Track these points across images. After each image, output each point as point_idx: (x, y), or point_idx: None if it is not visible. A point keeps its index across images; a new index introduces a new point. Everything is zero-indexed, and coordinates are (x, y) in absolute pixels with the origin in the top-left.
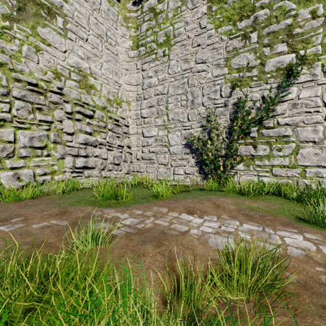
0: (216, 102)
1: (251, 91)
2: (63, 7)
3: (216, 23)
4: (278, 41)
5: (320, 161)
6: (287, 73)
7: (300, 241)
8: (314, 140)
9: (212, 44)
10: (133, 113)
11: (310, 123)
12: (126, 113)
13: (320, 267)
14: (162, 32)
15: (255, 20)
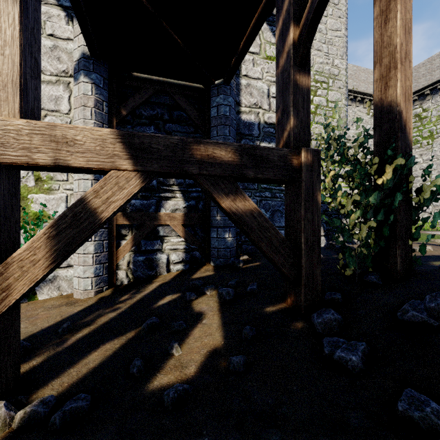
0: None
1: None
2: None
3: None
4: None
5: None
6: None
7: None
8: None
9: None
10: None
11: None
12: None
13: None
14: (426, 130)
15: None
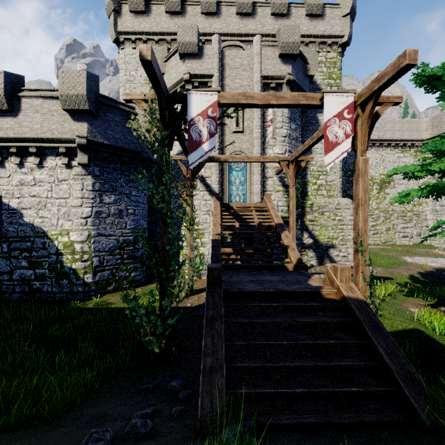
0: None
1: None
2: (393, 177)
3: None
4: None
5: None
6: None
7: None
8: None
9: None
10: (429, 208)
11: None
12: (425, 208)
13: None
14: None
15: None
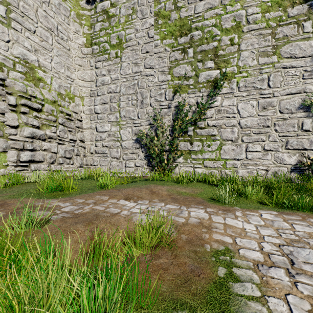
0: (162, 103)
1: (188, 97)
2: None
3: (161, 35)
4: (208, 58)
5: (235, 155)
6: (214, 85)
7: (201, 213)
8: (232, 139)
9: (158, 53)
10: (86, 108)
11: (230, 126)
12: (79, 108)
13: (205, 229)
14: (115, 34)
15: (191, 38)
